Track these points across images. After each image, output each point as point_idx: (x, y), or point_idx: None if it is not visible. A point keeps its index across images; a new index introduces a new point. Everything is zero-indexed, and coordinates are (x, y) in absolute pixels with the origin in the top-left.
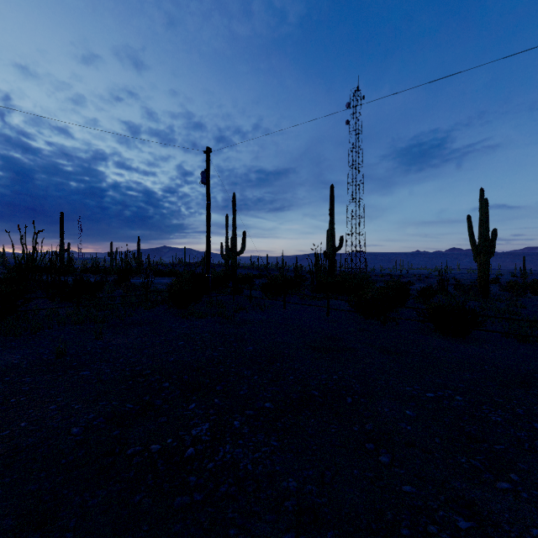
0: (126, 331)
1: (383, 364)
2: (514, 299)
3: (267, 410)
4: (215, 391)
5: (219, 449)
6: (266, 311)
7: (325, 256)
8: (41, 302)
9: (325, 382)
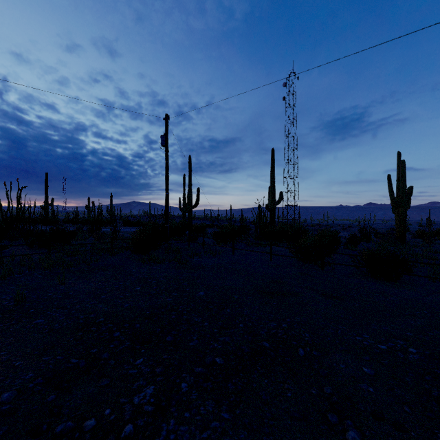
0: (89, 276)
1: (328, 309)
2: (428, 245)
3: (217, 367)
4: (165, 342)
5: (162, 426)
6: (216, 256)
7: (267, 209)
8: (21, 248)
9: (275, 331)
